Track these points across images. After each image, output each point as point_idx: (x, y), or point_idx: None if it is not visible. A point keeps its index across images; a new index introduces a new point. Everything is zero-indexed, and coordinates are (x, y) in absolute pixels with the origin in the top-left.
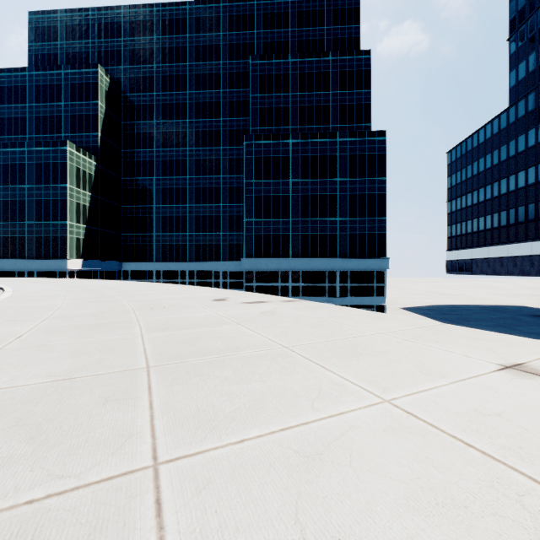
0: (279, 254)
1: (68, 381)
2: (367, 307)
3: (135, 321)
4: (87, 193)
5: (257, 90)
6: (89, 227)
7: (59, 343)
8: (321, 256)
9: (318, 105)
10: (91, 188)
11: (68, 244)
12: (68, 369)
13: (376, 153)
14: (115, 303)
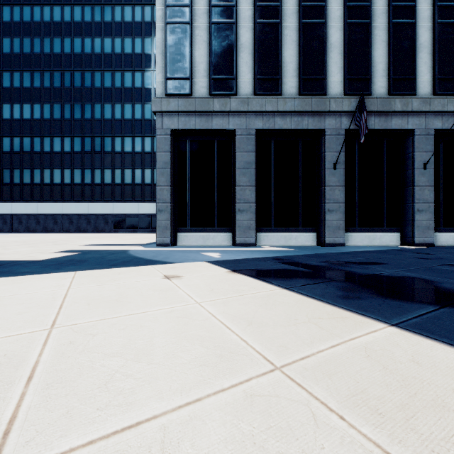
0: None
1: None
2: None
3: None
4: None
5: None
6: None
7: None
8: None
9: None
10: None
11: None
12: None
13: None
14: None
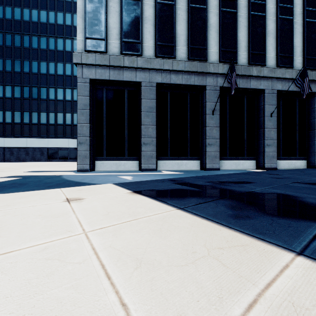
0: None
1: None
2: None
3: None
4: None
5: None
6: None
7: None
8: None
9: None
10: None
11: None
12: None
13: None
14: None
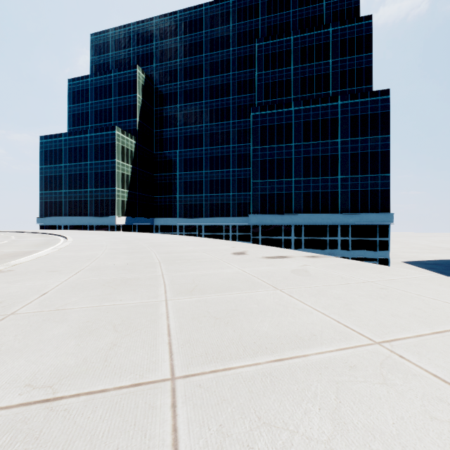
0: (282, 210)
1: (44, 410)
2: (369, 260)
3: (160, 277)
4: (129, 165)
5: (262, 68)
6: (130, 191)
7: (75, 308)
8: (322, 211)
9: (318, 74)
10: (132, 161)
11: (116, 205)
12: (60, 370)
13: (379, 112)
14: (144, 254)
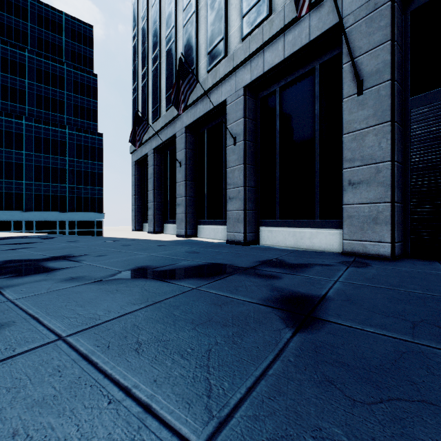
0: (12, 208)
1: None
2: None
3: None
4: None
5: None
6: None
7: None
8: (53, 210)
9: (54, 98)
10: None
11: None
12: None
13: (97, 146)
14: None
